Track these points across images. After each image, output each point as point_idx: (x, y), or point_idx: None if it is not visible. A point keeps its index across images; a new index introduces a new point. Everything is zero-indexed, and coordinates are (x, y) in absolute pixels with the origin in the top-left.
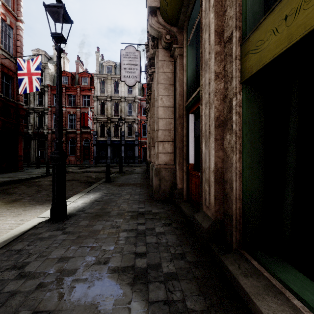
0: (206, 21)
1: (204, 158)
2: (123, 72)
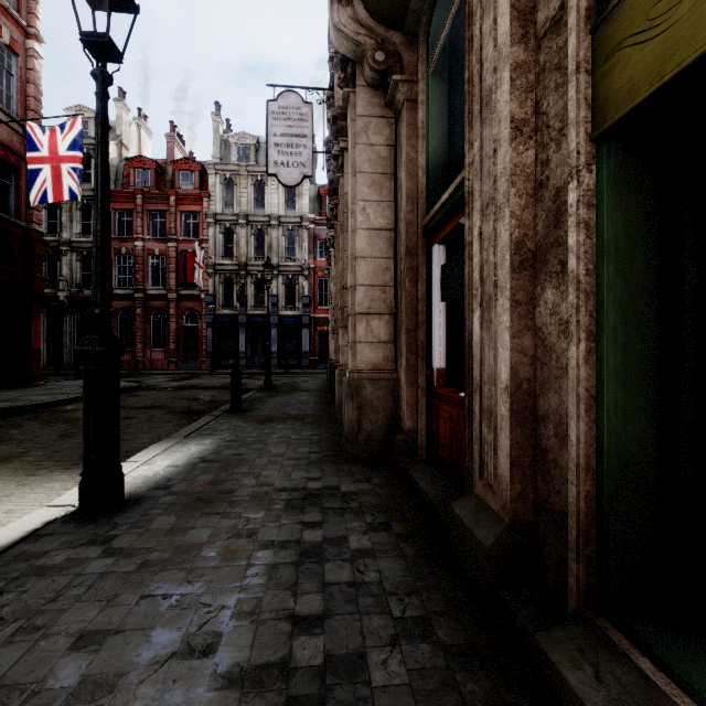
0: None
1: (480, 355)
2: (273, 153)
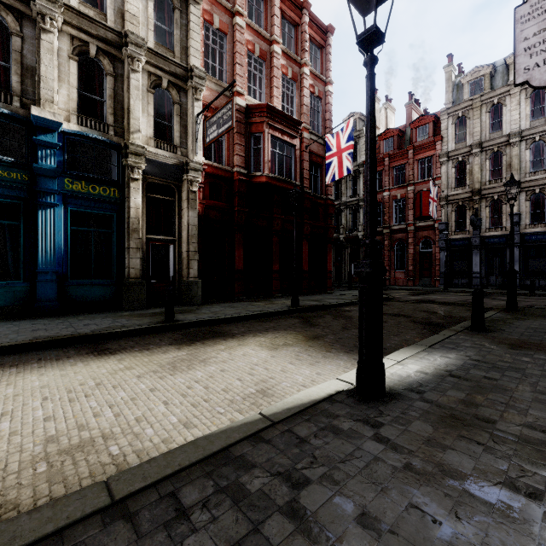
0: None
1: None
2: (521, 60)
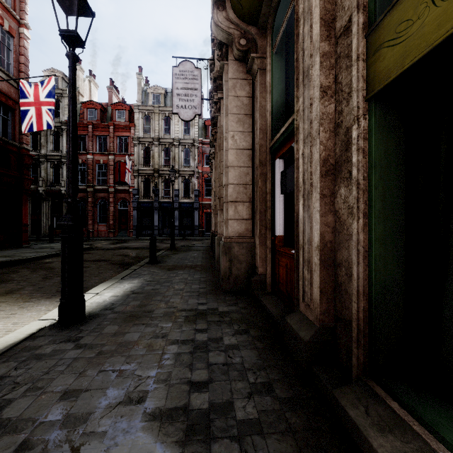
0: (305, 6)
1: (302, 227)
2: (176, 100)
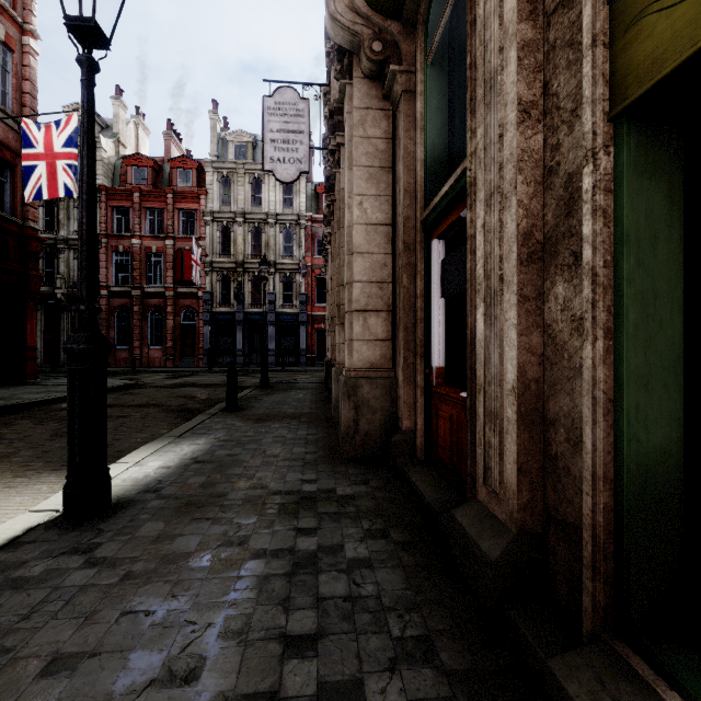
0: None
1: (484, 353)
2: (269, 149)
